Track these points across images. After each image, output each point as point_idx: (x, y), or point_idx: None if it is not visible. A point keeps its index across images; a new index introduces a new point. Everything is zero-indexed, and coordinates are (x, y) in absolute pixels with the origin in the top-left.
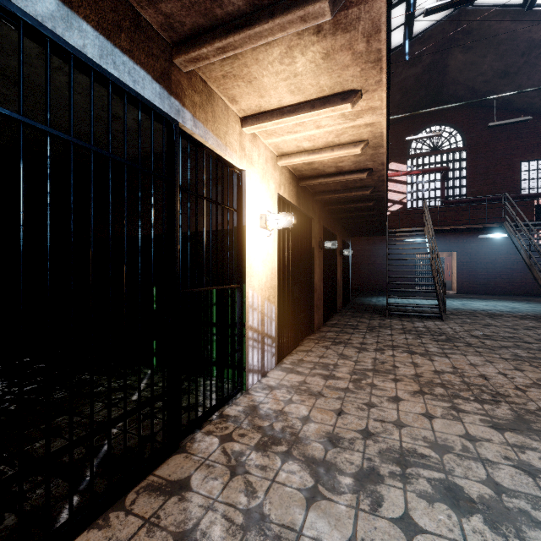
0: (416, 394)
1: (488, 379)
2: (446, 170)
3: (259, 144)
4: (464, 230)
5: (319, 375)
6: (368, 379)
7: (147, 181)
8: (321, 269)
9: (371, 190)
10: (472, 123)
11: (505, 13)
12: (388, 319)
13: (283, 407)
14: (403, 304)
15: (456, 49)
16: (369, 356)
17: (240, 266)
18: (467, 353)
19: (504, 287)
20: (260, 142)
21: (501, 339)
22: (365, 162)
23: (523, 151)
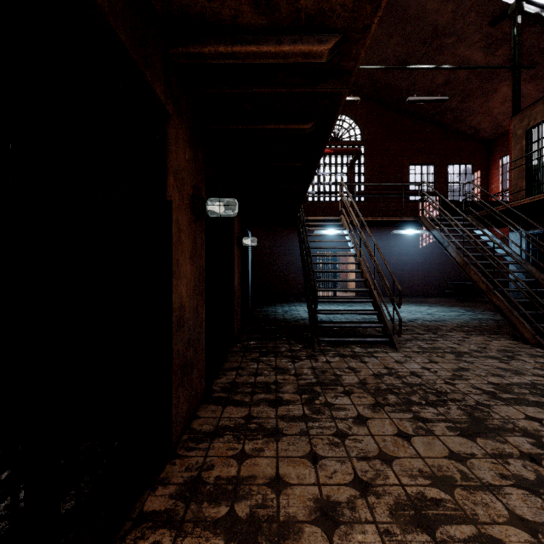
0: None
1: None
2: (358, 153)
3: None
4: (378, 224)
5: None
6: None
7: None
8: (200, 266)
9: (333, 45)
10: (369, 118)
11: None
12: (320, 353)
13: None
14: (336, 324)
15: None
16: None
17: None
18: None
19: (396, 289)
20: None
21: (537, 398)
22: None
23: (411, 154)
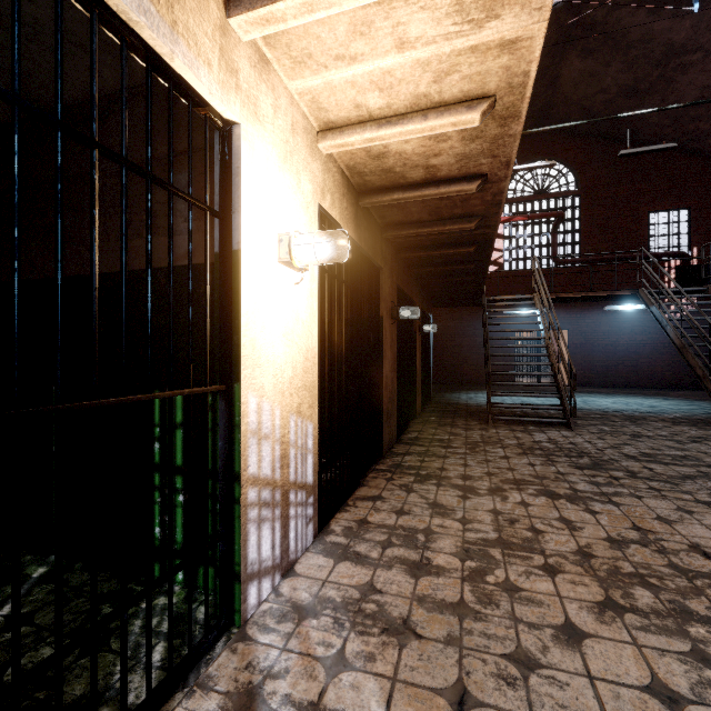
0: (605, 612)
1: (710, 556)
2: (561, 216)
3: (277, 86)
4: (585, 299)
5: (401, 564)
6: (496, 569)
7: (43, 165)
8: (394, 352)
9: (477, 222)
10: (587, 159)
11: (640, 0)
12: (492, 427)
13: (322, 691)
14: (512, 405)
15: (572, 52)
16: (484, 506)
17: (226, 343)
18: (639, 493)
19: (627, 378)
20: (279, 82)
21: (672, 461)
22: (478, 158)
23: (651, 199)
